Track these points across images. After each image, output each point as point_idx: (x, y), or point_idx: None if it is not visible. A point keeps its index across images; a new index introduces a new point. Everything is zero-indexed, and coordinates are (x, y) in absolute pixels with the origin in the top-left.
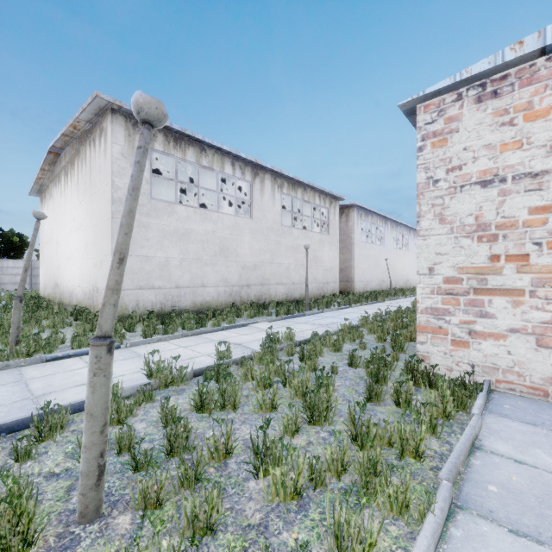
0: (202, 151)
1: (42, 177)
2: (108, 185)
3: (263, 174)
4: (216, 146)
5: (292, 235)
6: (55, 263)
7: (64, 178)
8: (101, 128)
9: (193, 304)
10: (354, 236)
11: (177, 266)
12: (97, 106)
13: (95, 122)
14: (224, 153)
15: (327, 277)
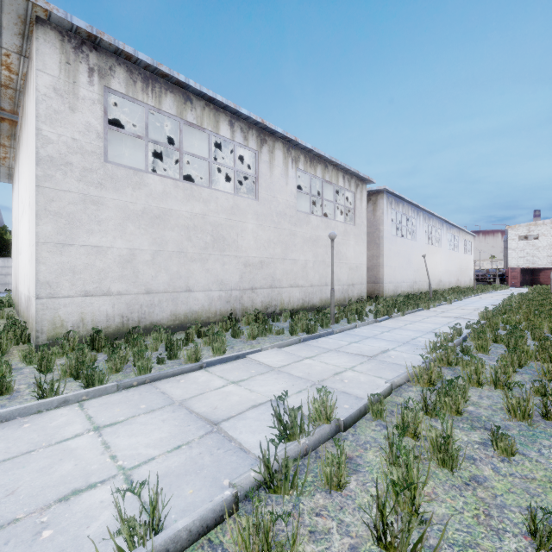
0: (186, 101)
1: (6, 156)
2: (34, 136)
3: (273, 142)
4: (206, 94)
5: (310, 223)
6: (16, 260)
7: (18, 150)
8: (31, 56)
9: (173, 316)
10: (383, 228)
11: (147, 262)
12: (14, 14)
13: (28, 54)
14: (219, 108)
15: (352, 277)
